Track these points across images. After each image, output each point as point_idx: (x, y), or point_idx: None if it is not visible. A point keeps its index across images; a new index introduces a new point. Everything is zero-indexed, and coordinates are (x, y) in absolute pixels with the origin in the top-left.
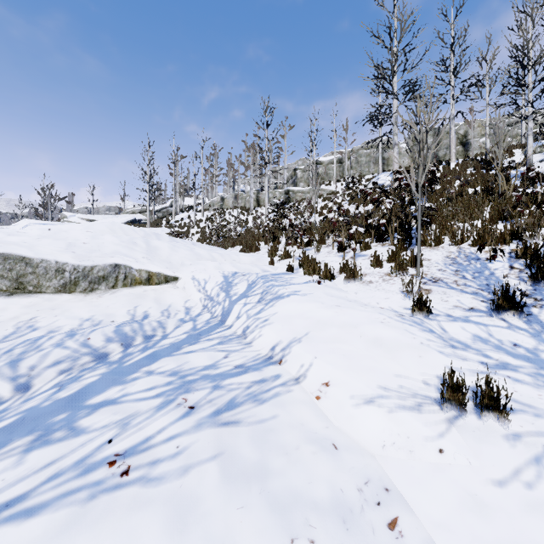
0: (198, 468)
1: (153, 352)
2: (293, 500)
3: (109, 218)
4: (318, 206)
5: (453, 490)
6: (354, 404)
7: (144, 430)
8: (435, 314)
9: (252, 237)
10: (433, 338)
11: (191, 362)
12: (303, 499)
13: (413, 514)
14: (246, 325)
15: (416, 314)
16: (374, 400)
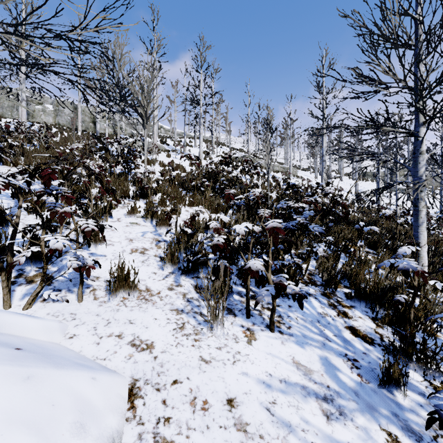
0: None
1: None
2: None
3: None
4: None
5: None
6: None
7: None
8: None
9: None
10: None
11: None
12: None
13: None
14: None
15: None
16: None
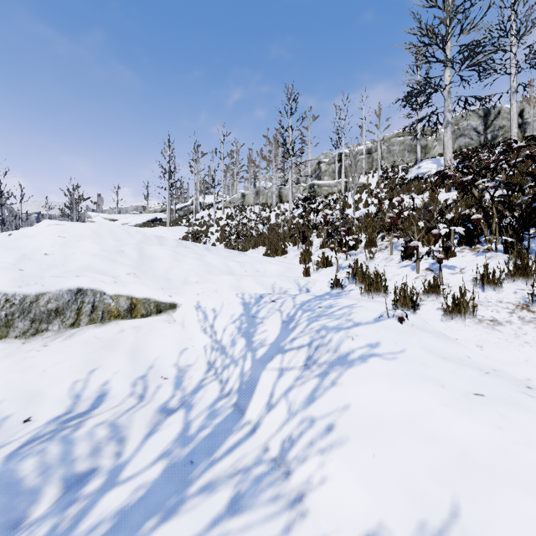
0: None
1: None
2: None
3: (130, 218)
4: (349, 200)
5: None
6: None
7: None
8: None
9: (277, 237)
10: None
11: None
12: None
13: None
14: (288, 432)
15: None
16: None
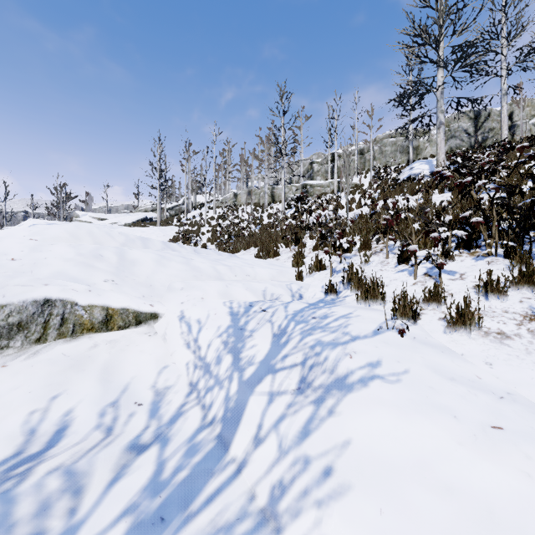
0: None
1: None
2: None
3: (119, 217)
4: (342, 201)
5: None
6: None
7: None
8: None
9: (269, 238)
10: None
11: None
12: None
13: None
14: (278, 476)
15: None
16: None
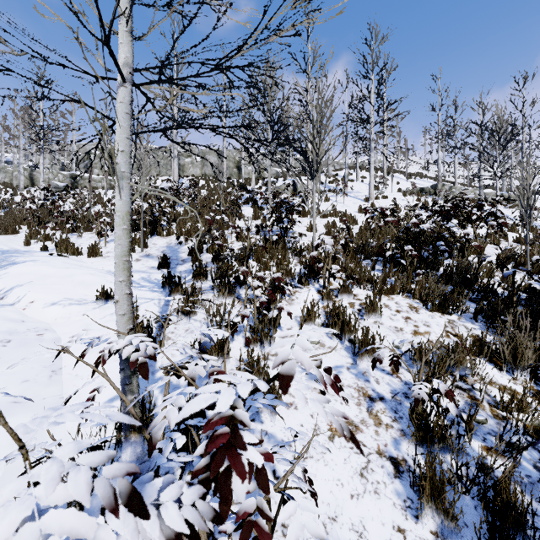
0: None
1: None
2: None
3: None
4: (107, 198)
5: (81, 324)
6: (45, 306)
7: None
8: (132, 270)
9: (13, 220)
10: None
11: None
12: None
13: (56, 333)
14: None
15: None
16: (58, 303)
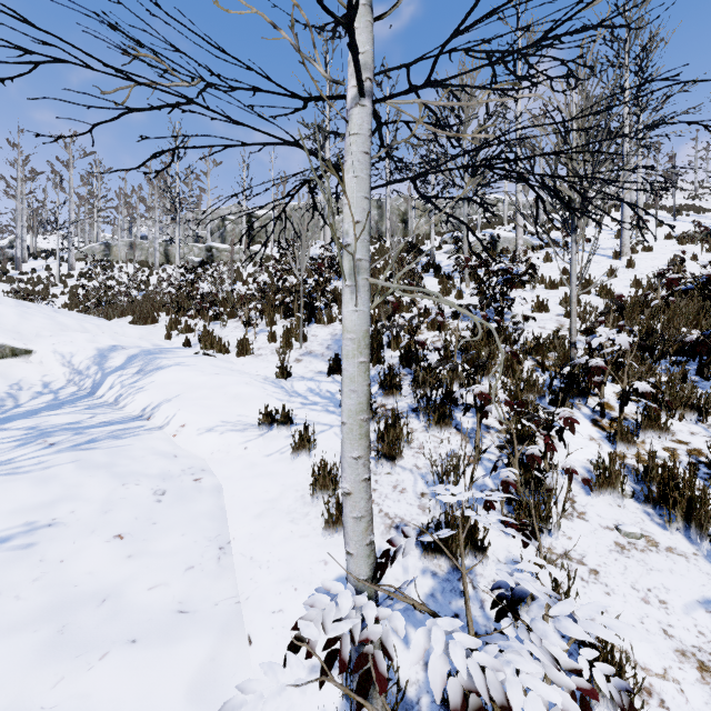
0: (58, 467)
1: (4, 417)
2: (131, 474)
3: None
4: (246, 273)
5: (243, 463)
6: (199, 433)
7: (6, 456)
8: (294, 376)
9: (151, 306)
10: (279, 392)
11: (52, 421)
12: (139, 473)
13: (215, 477)
14: (120, 393)
15: (280, 377)
16: (213, 429)
